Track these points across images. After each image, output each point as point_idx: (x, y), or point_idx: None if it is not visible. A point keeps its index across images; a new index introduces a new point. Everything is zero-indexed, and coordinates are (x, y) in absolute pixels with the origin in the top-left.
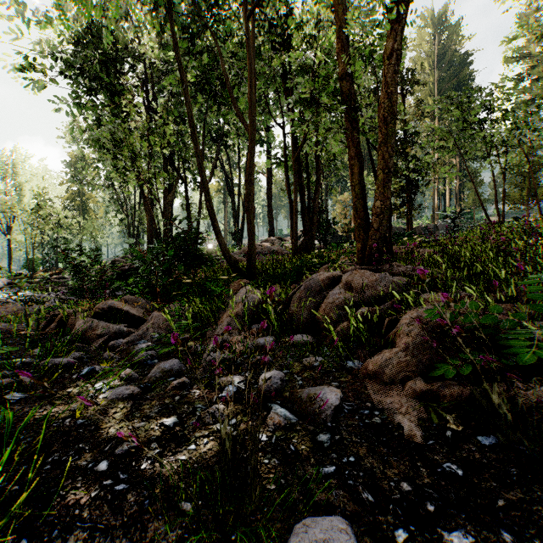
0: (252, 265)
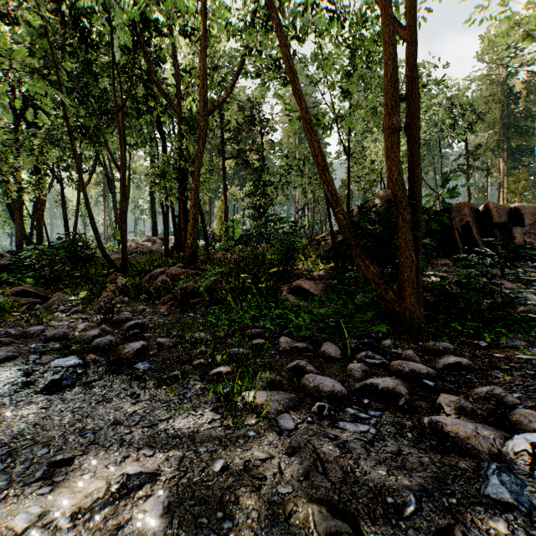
0: (125, 264)
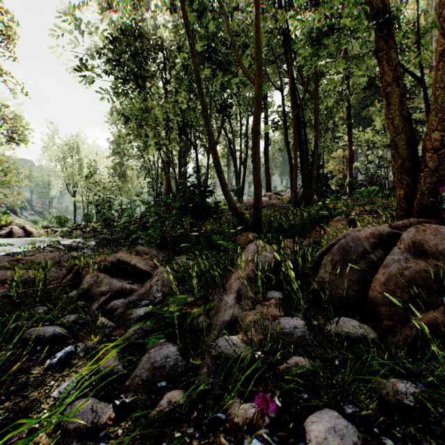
0: (258, 218)
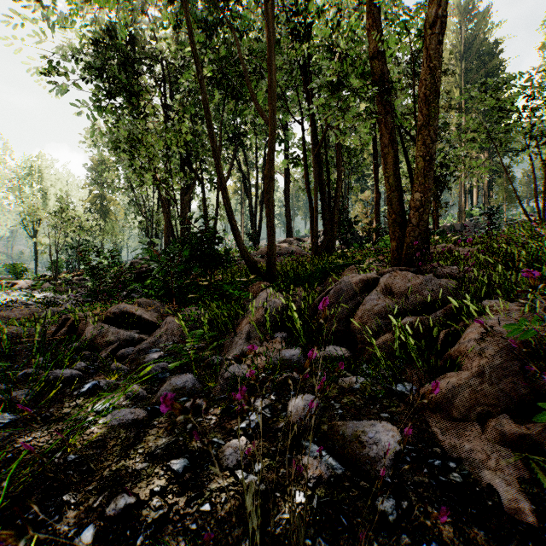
0: (272, 267)
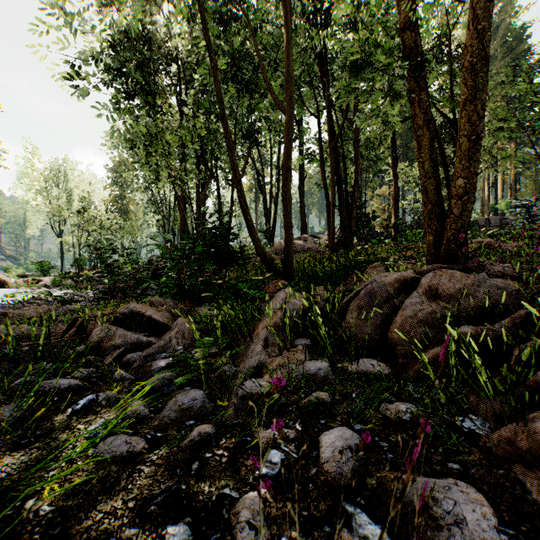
0: (289, 264)
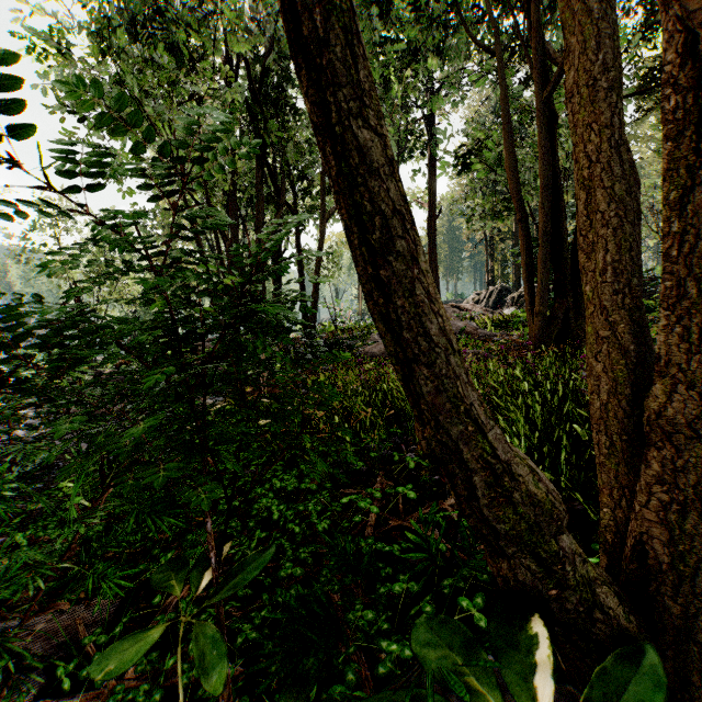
0: None
